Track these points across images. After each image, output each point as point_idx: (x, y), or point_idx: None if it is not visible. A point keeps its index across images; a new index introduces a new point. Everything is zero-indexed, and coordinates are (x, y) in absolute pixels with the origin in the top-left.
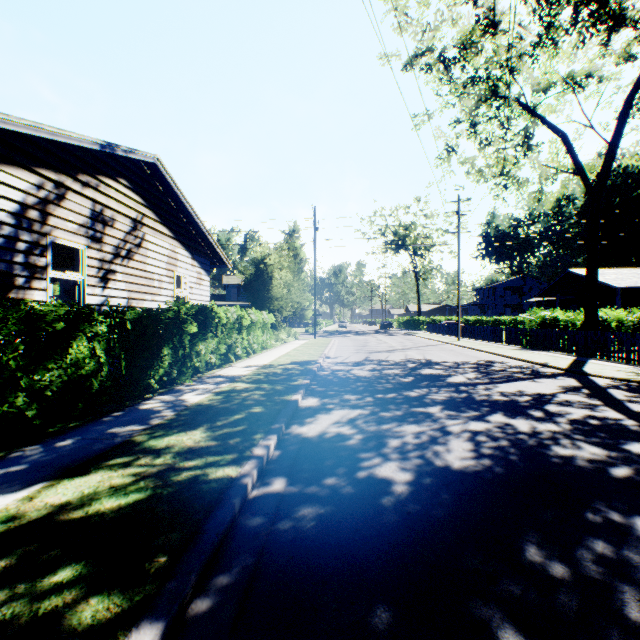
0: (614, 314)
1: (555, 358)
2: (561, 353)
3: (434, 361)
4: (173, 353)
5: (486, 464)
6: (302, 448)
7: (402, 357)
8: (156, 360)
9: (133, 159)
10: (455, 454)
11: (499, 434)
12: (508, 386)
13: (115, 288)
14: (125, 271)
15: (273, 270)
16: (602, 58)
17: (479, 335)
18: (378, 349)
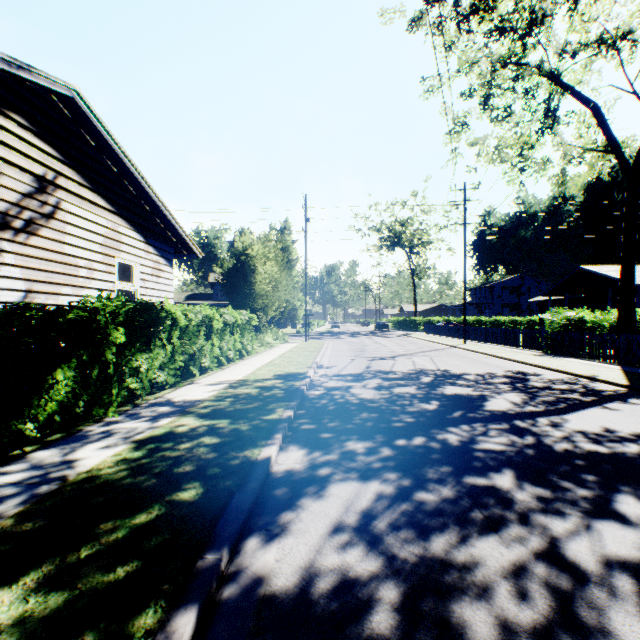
0: None
1: (597, 368)
2: (596, 360)
3: (452, 372)
4: (78, 375)
5: None
6: None
7: (410, 366)
8: (38, 390)
9: (37, 89)
10: None
11: None
12: (582, 419)
13: None
14: (21, 251)
15: (256, 263)
16: None
17: (487, 337)
18: (379, 355)
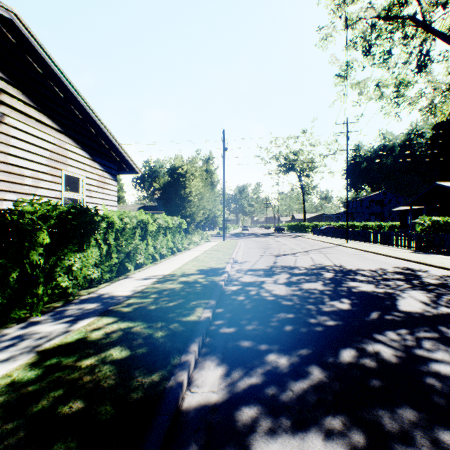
0: None
1: None
2: None
3: (348, 268)
4: None
5: None
6: None
7: (310, 262)
8: None
9: None
10: None
11: None
12: None
13: None
14: None
15: (185, 180)
16: None
17: (364, 238)
18: (281, 252)
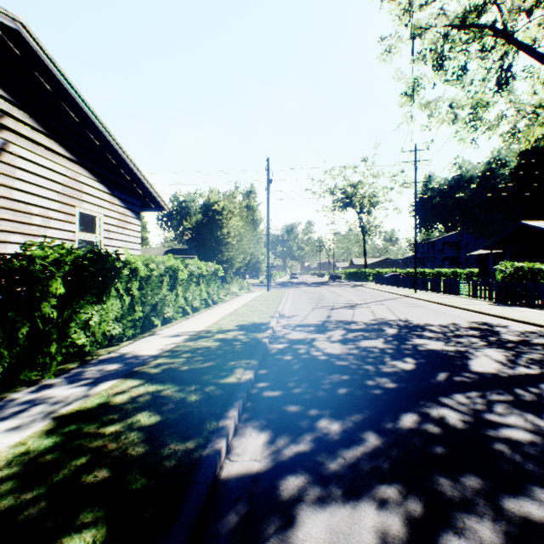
0: None
1: None
2: None
3: (414, 323)
4: None
5: None
6: None
7: (371, 316)
8: None
9: None
10: None
11: None
12: None
13: None
14: None
15: (222, 218)
16: None
17: (435, 287)
18: (337, 304)
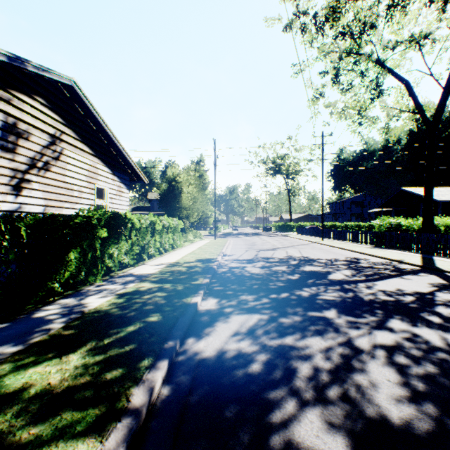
0: (443, 220)
1: (406, 255)
2: (407, 251)
3: (311, 258)
4: (81, 256)
5: (434, 414)
6: (196, 381)
7: (284, 255)
8: (61, 264)
9: (51, 81)
10: (384, 391)
11: (415, 352)
12: (385, 284)
13: (30, 196)
14: (42, 181)
15: (182, 186)
16: (439, 21)
17: (338, 236)
18: (264, 247)
